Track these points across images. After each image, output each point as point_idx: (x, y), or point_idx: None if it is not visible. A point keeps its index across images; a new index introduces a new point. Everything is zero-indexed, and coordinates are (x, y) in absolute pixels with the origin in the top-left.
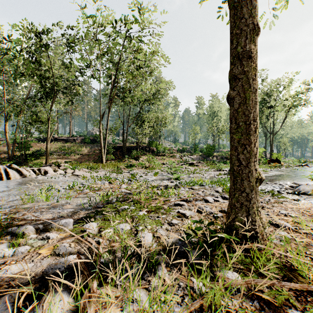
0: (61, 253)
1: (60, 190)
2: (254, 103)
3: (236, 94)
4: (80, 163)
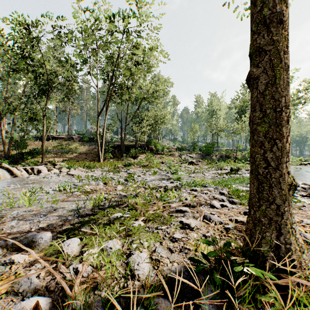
0: (21, 289)
1: (49, 191)
2: (285, 83)
3: (262, 72)
4: (78, 161)
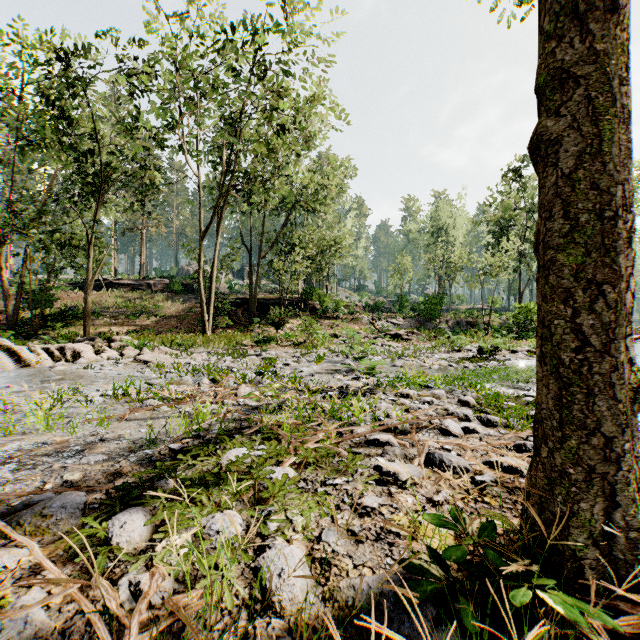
0: (3, 639)
1: (92, 399)
2: (623, 154)
3: (568, 127)
4: (160, 333)
